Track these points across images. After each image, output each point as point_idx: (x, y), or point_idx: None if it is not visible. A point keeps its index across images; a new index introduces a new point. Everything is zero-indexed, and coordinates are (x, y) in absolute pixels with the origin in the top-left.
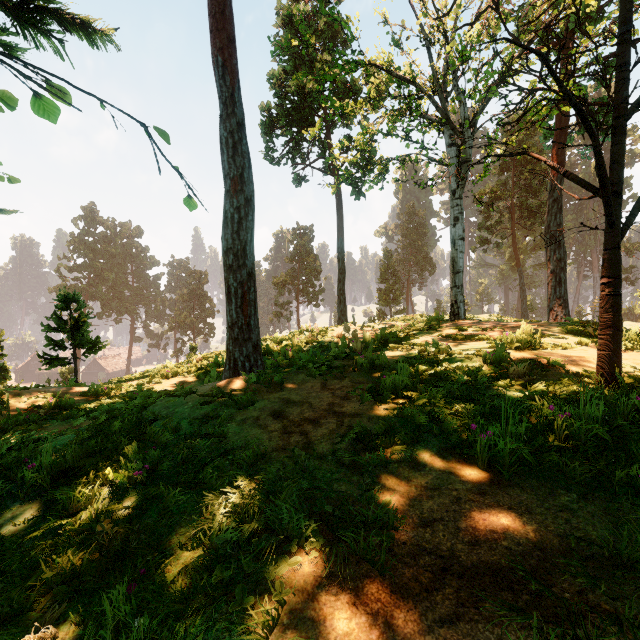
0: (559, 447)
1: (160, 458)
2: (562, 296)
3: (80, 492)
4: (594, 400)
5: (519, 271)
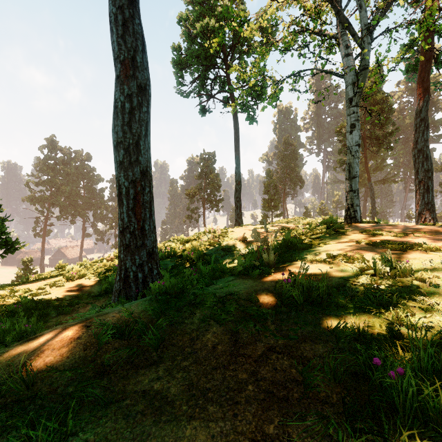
0: None
1: None
2: (430, 201)
3: None
4: None
5: (370, 184)
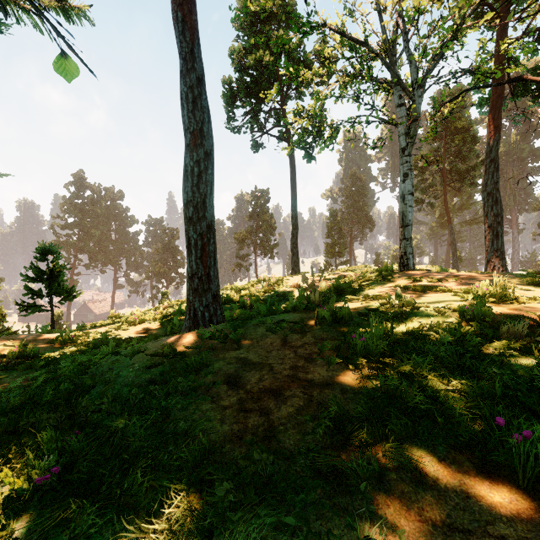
0: None
1: (83, 448)
2: (499, 248)
3: None
4: None
5: (450, 227)
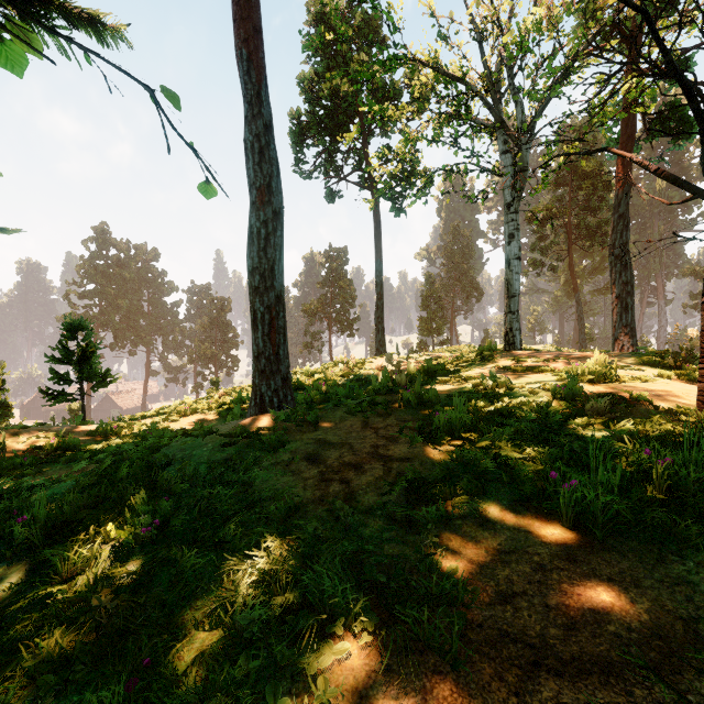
0: (660, 500)
1: (173, 511)
2: (629, 324)
3: (77, 552)
4: (703, 443)
5: (577, 297)
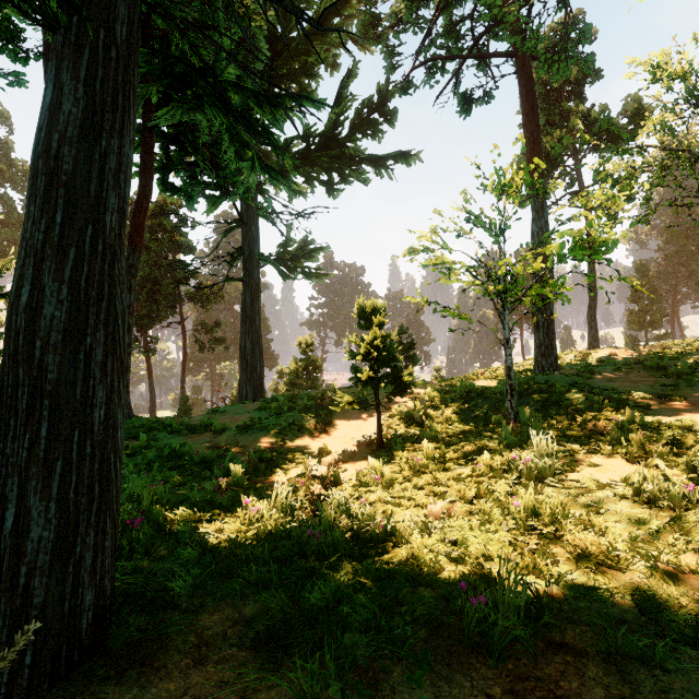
0: None
1: (568, 389)
2: None
3: (539, 398)
4: None
5: None
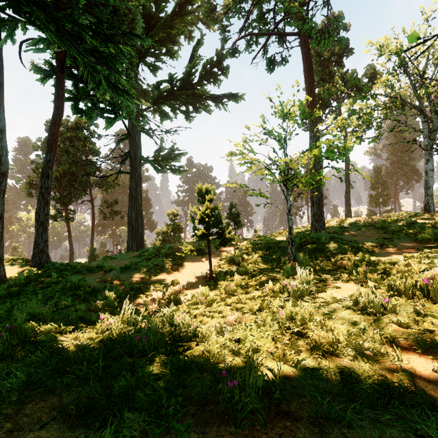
0: None
1: (328, 241)
2: None
3: (311, 247)
4: None
5: None
